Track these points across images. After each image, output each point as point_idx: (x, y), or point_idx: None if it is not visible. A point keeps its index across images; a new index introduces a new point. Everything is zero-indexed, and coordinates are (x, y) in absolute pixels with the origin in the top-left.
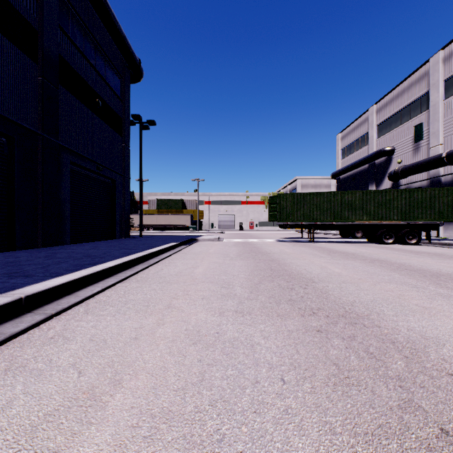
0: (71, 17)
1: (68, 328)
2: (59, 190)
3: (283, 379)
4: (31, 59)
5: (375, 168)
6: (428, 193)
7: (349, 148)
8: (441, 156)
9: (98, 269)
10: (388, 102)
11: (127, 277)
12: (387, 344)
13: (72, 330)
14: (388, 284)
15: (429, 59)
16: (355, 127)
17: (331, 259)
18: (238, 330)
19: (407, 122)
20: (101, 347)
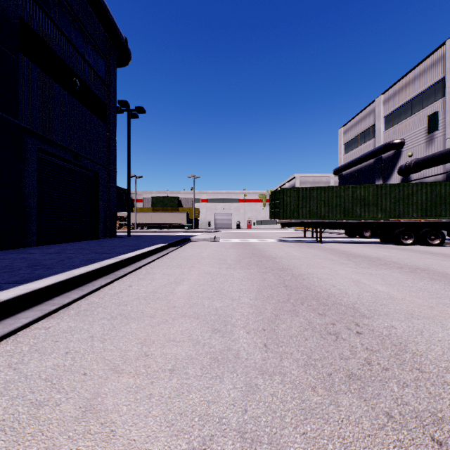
0: None
1: None
2: (22, 181)
3: None
4: None
5: (382, 162)
6: None
7: (352, 142)
8: None
9: (9, 295)
10: (397, 91)
11: (63, 305)
12: None
13: None
14: None
15: (445, 41)
16: (359, 119)
17: (357, 267)
18: None
19: (419, 111)
20: None
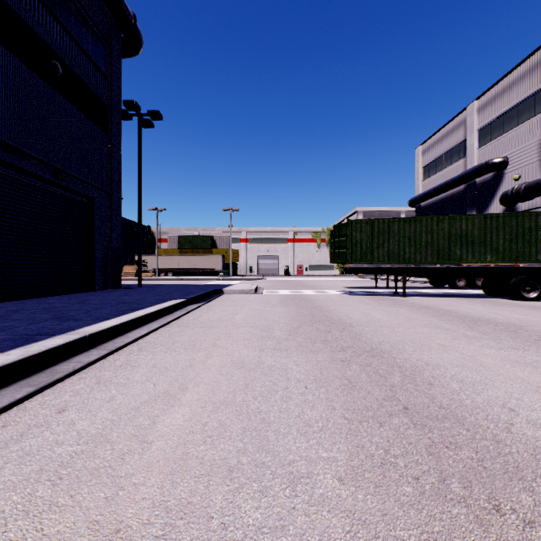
0: None
1: None
2: None
3: None
4: None
5: (476, 189)
6: None
7: (434, 164)
8: None
9: None
10: (498, 94)
11: None
12: None
13: None
14: None
15: None
16: (444, 135)
17: (503, 346)
18: None
19: (529, 119)
20: None
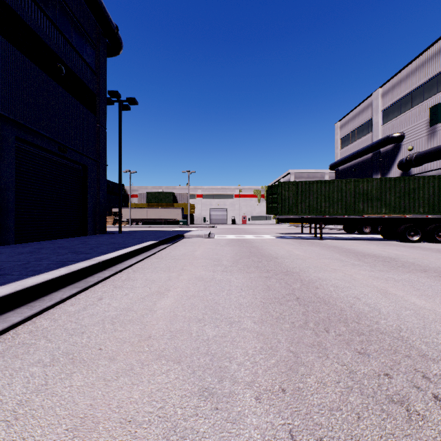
0: None
1: None
2: None
3: None
4: None
5: (380, 156)
6: None
7: (349, 137)
8: None
9: None
10: (397, 83)
11: None
12: None
13: None
14: None
15: None
16: (356, 113)
17: (374, 270)
18: None
19: (420, 104)
20: None
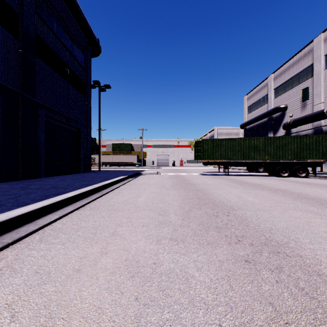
0: (46, 5)
1: (19, 258)
2: (36, 136)
3: (221, 325)
4: (13, 36)
5: (272, 120)
6: (314, 139)
7: (253, 106)
8: (323, 111)
9: (58, 199)
10: (283, 72)
11: (82, 205)
12: (314, 277)
13: (22, 260)
14: (295, 212)
15: (313, 39)
16: (258, 90)
17: (244, 189)
18: (174, 261)
19: (296, 86)
20: (43, 282)
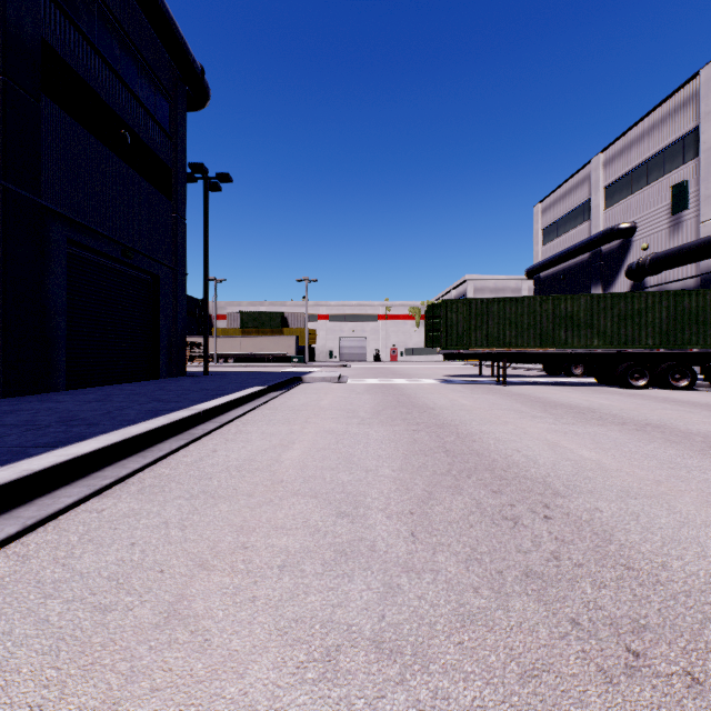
0: None
1: None
2: (43, 290)
3: None
4: None
5: (601, 258)
6: (709, 298)
7: (555, 227)
8: None
9: (42, 464)
10: (625, 147)
11: (119, 478)
12: None
13: None
14: None
15: (699, 70)
16: (567, 191)
17: (557, 422)
18: None
19: (659, 179)
20: None
